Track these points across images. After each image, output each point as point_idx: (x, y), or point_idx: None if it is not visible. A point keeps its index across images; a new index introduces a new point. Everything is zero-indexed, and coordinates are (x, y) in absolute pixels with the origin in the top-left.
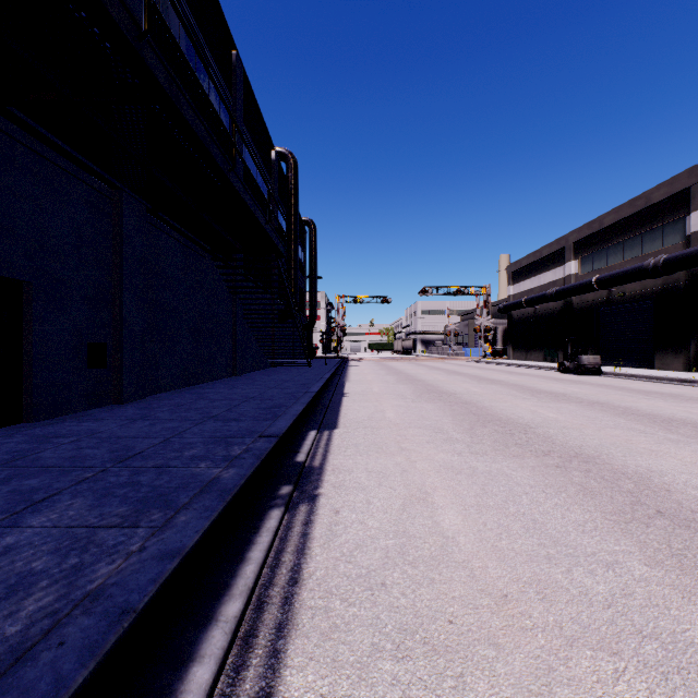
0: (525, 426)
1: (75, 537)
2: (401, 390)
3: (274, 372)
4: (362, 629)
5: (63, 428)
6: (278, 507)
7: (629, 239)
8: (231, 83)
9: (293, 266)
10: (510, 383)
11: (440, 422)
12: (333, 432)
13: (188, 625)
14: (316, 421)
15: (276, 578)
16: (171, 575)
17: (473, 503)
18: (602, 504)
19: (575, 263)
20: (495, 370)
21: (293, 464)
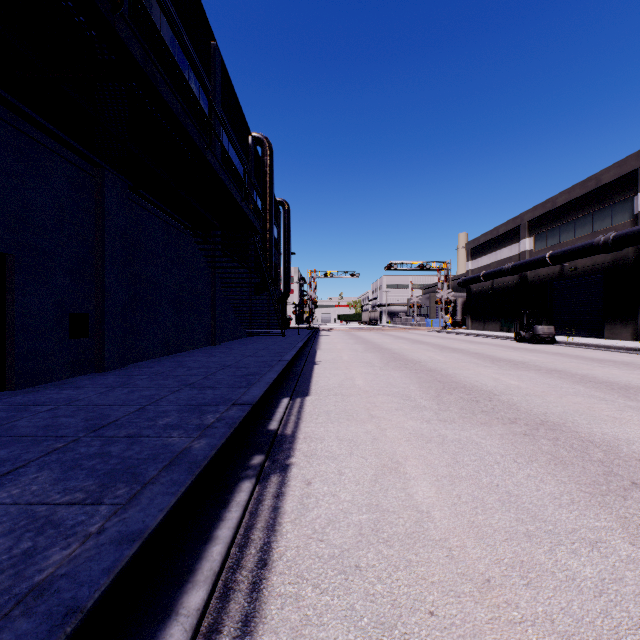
0: (489, 394)
1: (33, 515)
2: (369, 359)
3: (250, 341)
4: (336, 623)
5: (44, 395)
6: (249, 479)
7: (581, 217)
8: (210, 71)
9: (269, 243)
10: (471, 351)
11: (407, 389)
12: (305, 399)
13: (145, 620)
14: (289, 388)
15: (244, 559)
16: (129, 562)
17: (446, 473)
18: (575, 474)
19: (529, 240)
20: (456, 339)
21: (266, 432)
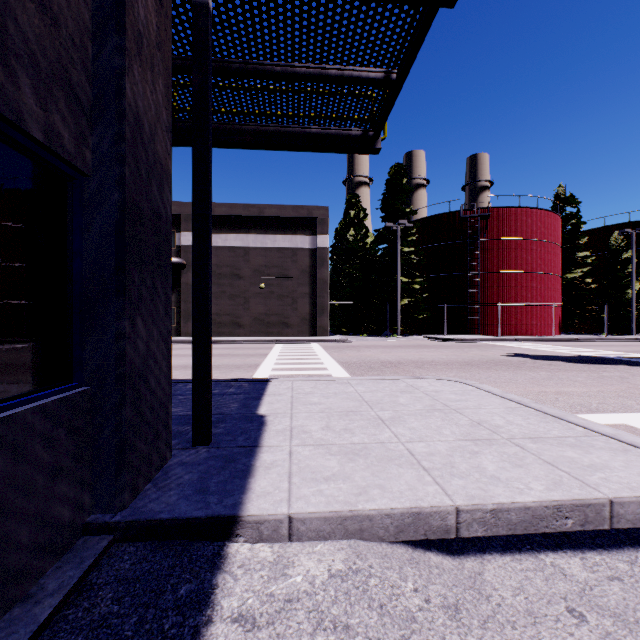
0: None
1: None
2: None
3: None
4: None
5: None
6: None
7: None
8: None
9: None
10: None
11: None
12: None
13: None
14: None
15: None
16: None
17: None
18: None
19: None
20: None
21: None
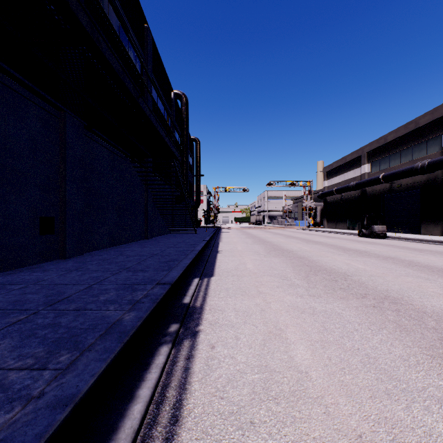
0: (344, 275)
1: None
2: (256, 249)
3: (172, 236)
4: None
5: (18, 277)
6: (167, 344)
7: (404, 149)
8: (144, 46)
9: (185, 167)
10: (328, 243)
11: (284, 272)
12: (210, 279)
13: None
14: (199, 271)
15: (160, 416)
16: (60, 426)
17: (317, 339)
18: (417, 340)
19: (368, 165)
20: (316, 235)
21: (181, 305)
